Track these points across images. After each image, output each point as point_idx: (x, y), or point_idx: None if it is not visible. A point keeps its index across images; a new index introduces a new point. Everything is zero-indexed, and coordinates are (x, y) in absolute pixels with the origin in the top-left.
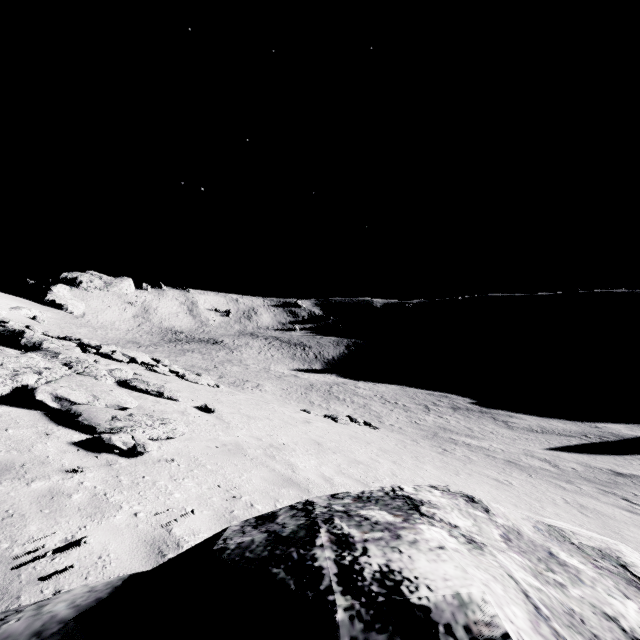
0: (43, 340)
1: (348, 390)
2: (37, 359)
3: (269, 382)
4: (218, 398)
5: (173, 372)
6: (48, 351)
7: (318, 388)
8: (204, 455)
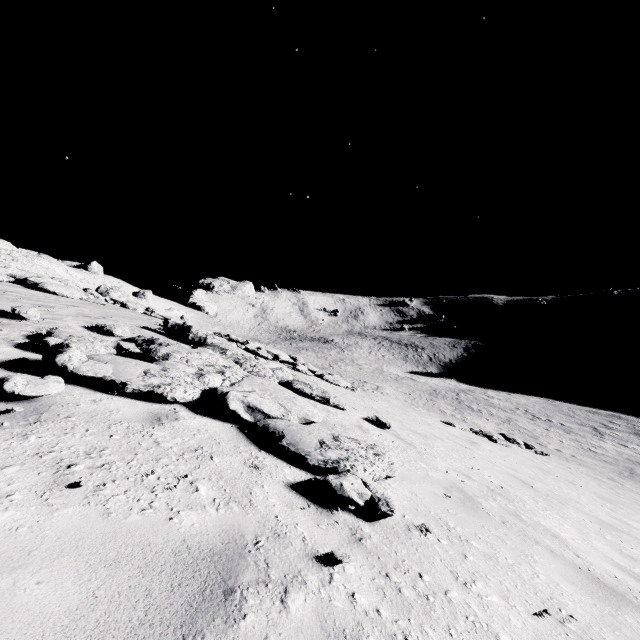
0: (206, 335)
1: (479, 399)
2: (216, 356)
3: (387, 384)
4: (369, 405)
5: (310, 371)
6: (215, 346)
7: (443, 395)
8: (447, 514)
